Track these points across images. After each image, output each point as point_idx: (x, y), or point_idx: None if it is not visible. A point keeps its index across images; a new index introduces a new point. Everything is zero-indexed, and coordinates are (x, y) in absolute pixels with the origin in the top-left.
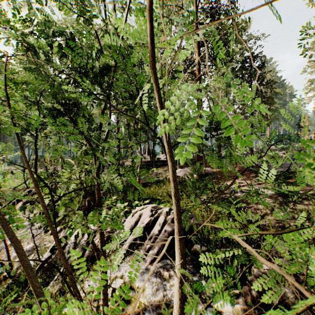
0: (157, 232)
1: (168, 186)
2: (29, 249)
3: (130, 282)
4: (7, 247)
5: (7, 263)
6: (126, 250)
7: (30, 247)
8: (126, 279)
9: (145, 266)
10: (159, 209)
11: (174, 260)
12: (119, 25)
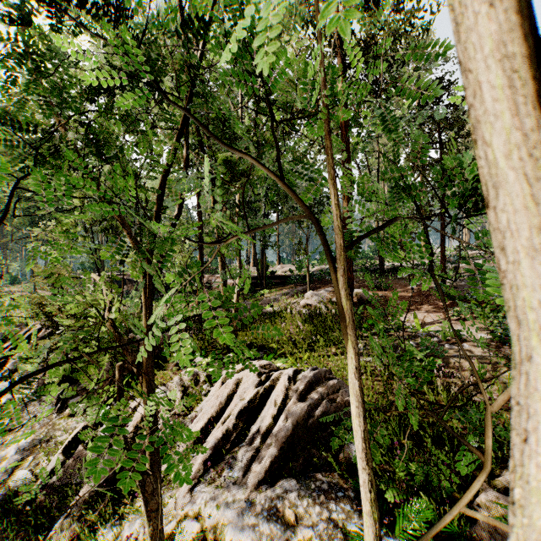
0: (270, 419)
1: (290, 323)
2: (25, 446)
3: (214, 530)
4: None
5: None
6: (208, 456)
7: (26, 443)
8: (207, 522)
9: (246, 494)
10: (274, 371)
11: (305, 479)
12: None
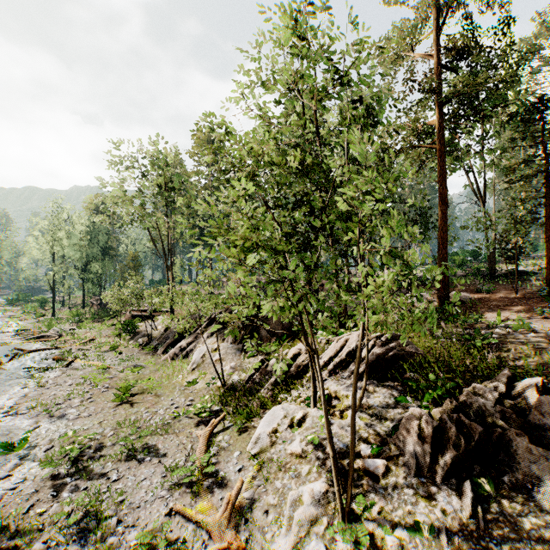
0: (364, 354)
1: None
2: (233, 366)
3: (335, 393)
4: (220, 358)
5: (216, 376)
6: (331, 369)
7: (233, 365)
8: (332, 390)
9: (350, 382)
10: None
11: (382, 382)
12: (326, 162)
